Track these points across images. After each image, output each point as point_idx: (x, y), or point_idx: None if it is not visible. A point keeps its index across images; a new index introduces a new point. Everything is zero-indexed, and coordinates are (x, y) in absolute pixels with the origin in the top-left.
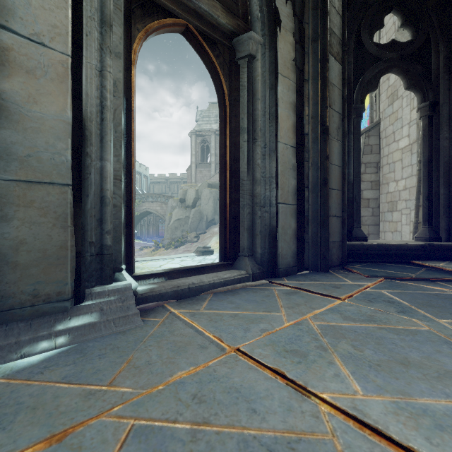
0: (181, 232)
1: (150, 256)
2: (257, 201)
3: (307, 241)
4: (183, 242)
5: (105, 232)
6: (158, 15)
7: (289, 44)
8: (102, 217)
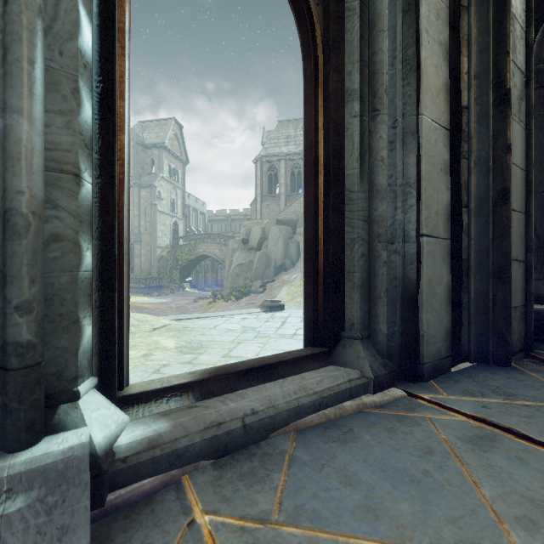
0: (244, 280)
1: (206, 309)
2: (380, 232)
3: (466, 306)
4: (246, 293)
5: (12, 306)
6: None
7: None
8: (5, 266)
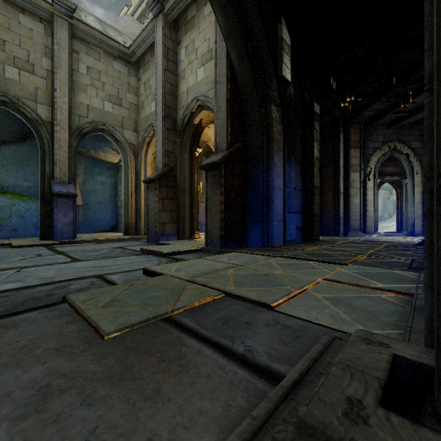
0: None
1: None
2: (407, 217)
3: None
4: None
5: (376, 224)
6: (382, 183)
7: (419, 176)
8: (376, 222)
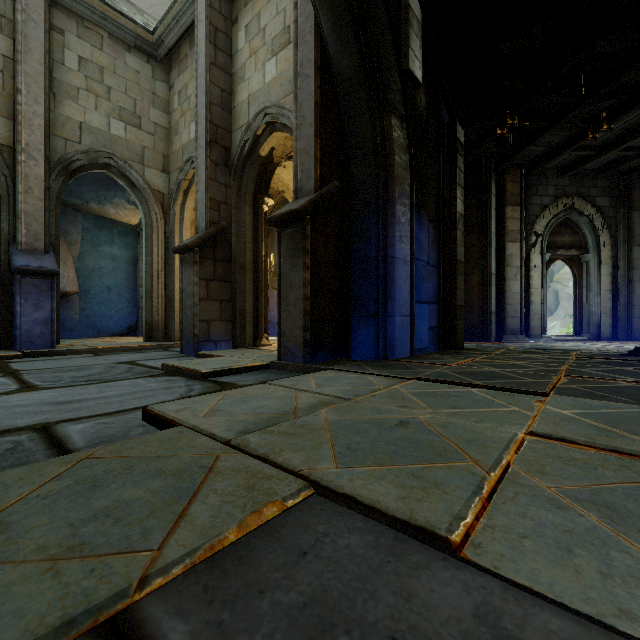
0: None
1: None
2: (590, 313)
3: (619, 328)
4: None
5: (544, 323)
6: (552, 261)
7: (608, 250)
8: (543, 320)
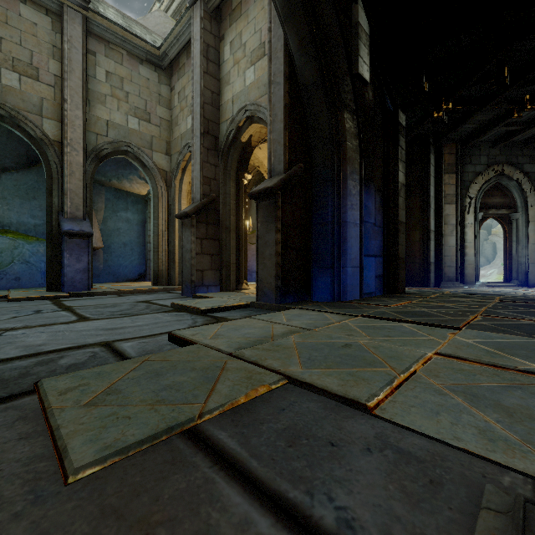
0: None
1: None
2: (519, 263)
3: None
4: None
5: (477, 272)
6: (485, 219)
7: (534, 209)
8: (477, 269)
